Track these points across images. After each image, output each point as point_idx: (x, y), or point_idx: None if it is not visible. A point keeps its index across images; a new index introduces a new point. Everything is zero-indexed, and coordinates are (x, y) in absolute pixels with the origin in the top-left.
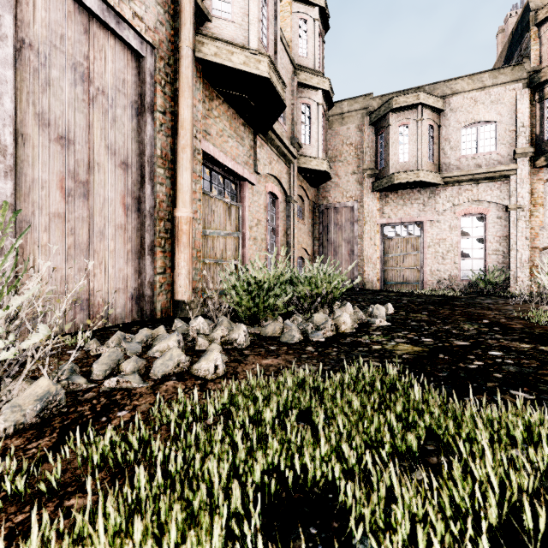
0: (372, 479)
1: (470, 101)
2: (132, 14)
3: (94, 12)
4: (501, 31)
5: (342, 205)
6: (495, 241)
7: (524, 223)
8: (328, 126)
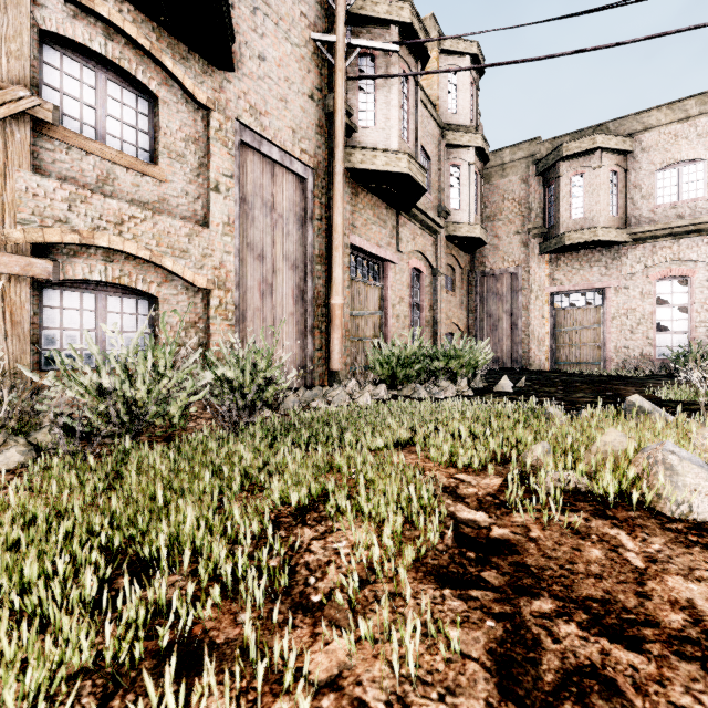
0: (422, 412)
1: (668, 136)
2: (300, 151)
3: (277, 161)
4: None
5: (502, 271)
6: (703, 310)
7: None
8: (485, 180)
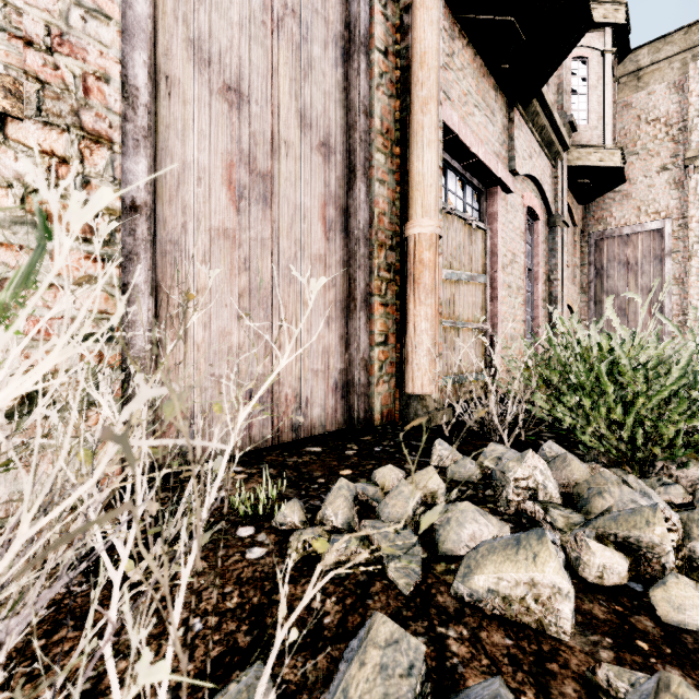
0: None
1: None
2: None
3: None
4: None
5: (636, 228)
6: None
7: None
8: None
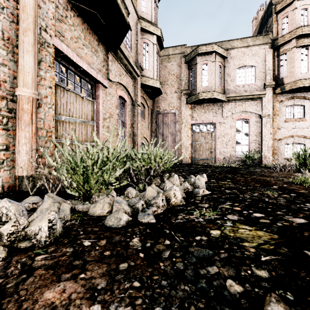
0: None
1: (241, 53)
2: None
3: None
4: (255, 18)
5: (168, 111)
6: (254, 135)
7: (269, 125)
8: (160, 62)
